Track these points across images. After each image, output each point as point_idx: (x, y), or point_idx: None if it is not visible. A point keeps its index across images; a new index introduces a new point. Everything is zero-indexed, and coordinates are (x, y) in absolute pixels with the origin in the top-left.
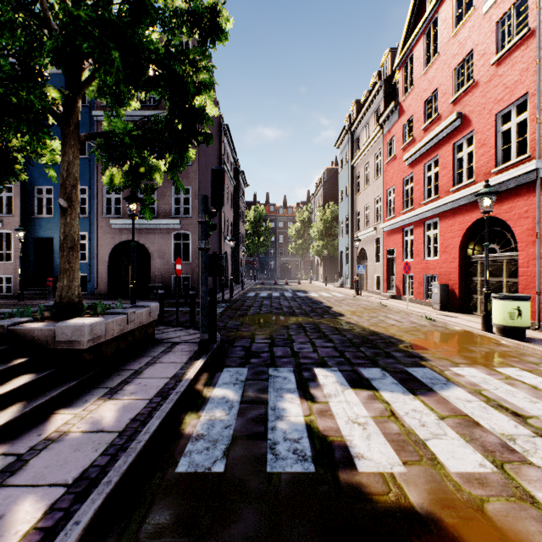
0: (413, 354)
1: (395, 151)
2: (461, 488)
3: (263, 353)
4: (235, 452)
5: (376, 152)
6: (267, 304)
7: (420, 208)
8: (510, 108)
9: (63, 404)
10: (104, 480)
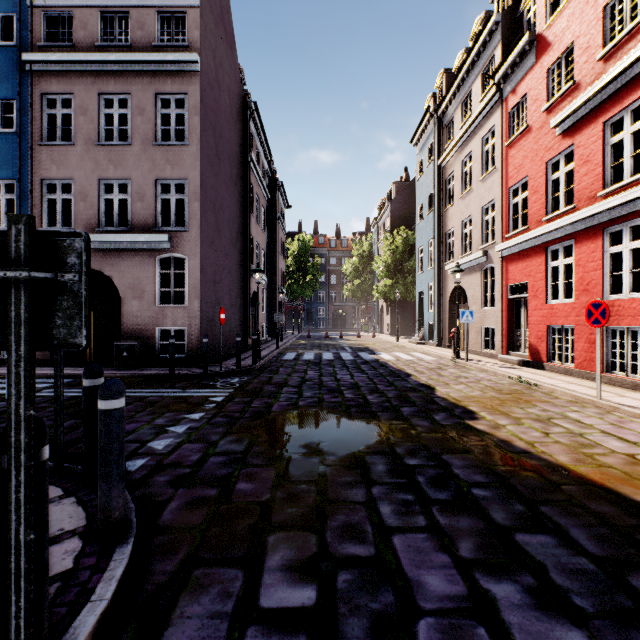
0: None
1: (529, 118)
2: None
3: None
4: None
5: (485, 134)
6: (313, 378)
7: (598, 203)
8: None
9: None
10: None
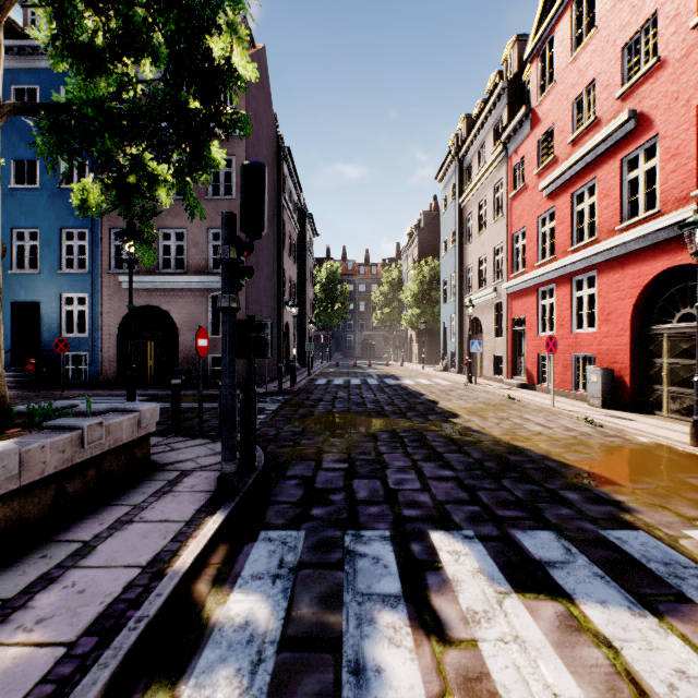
0: (599, 495)
1: (526, 178)
2: None
3: (335, 493)
4: None
5: (496, 183)
6: (343, 397)
7: (567, 257)
8: None
9: None
10: None
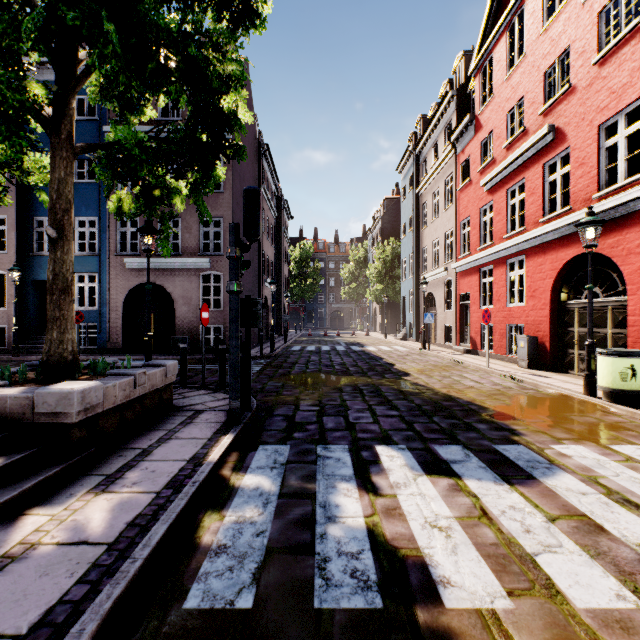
0: (501, 426)
1: (471, 174)
2: (598, 637)
3: (310, 425)
4: (269, 575)
5: (447, 177)
6: (315, 360)
7: (502, 244)
8: (616, 118)
9: (39, 500)
10: (74, 629)
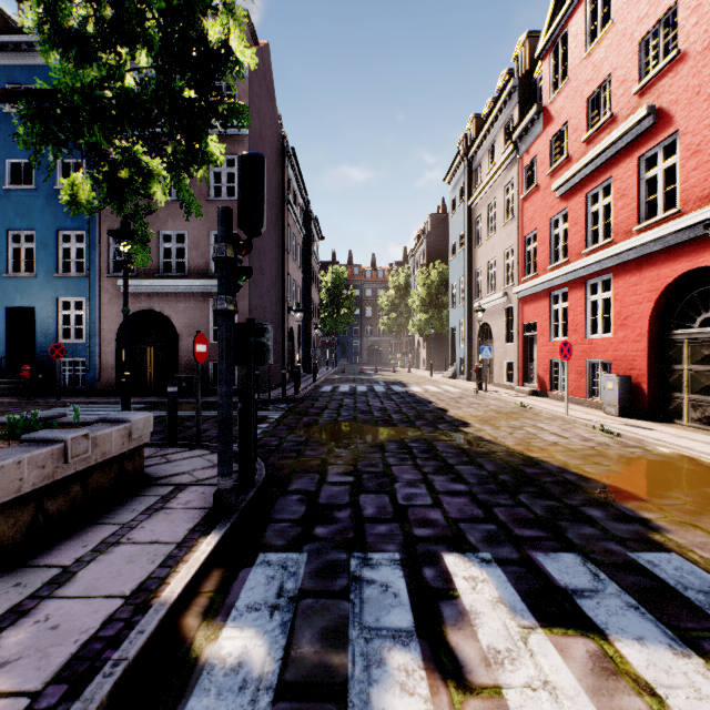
0: (624, 512)
1: (538, 178)
2: None
3: (340, 510)
4: None
5: (506, 184)
6: (349, 404)
7: (581, 260)
8: None
9: None
10: None
